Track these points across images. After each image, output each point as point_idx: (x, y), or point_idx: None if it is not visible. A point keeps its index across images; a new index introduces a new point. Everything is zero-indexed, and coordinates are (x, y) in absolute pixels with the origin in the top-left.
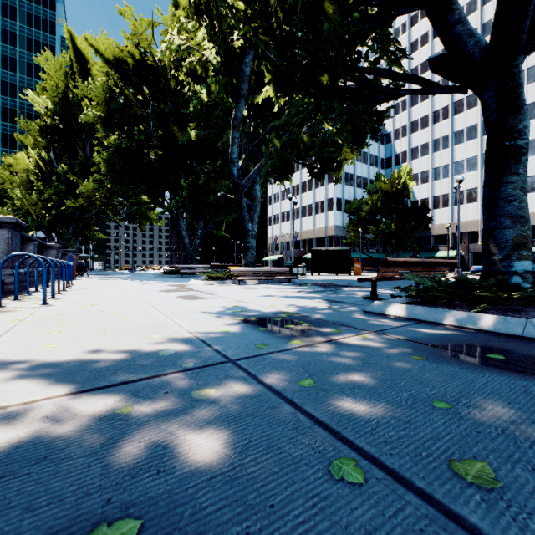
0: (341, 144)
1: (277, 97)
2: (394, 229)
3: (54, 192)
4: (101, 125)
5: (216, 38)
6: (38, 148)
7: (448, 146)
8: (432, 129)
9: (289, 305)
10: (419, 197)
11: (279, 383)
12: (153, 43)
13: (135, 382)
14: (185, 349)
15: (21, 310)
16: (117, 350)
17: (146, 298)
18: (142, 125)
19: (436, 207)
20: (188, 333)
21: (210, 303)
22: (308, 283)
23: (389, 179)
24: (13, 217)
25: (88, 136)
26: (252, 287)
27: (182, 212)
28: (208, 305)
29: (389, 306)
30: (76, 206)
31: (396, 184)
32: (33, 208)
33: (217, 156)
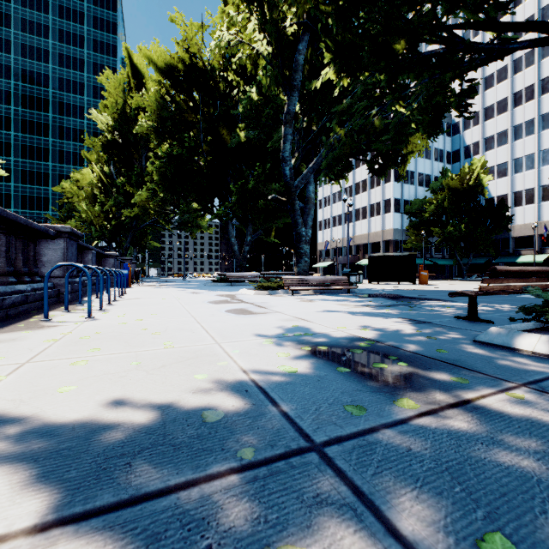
0: (409, 133)
1: (338, 78)
2: (464, 231)
3: (114, 204)
4: (154, 134)
5: (267, 26)
6: (101, 163)
7: (533, 132)
8: (512, 114)
9: (362, 326)
10: (495, 194)
11: (434, 539)
12: (203, 46)
13: (155, 499)
14: (240, 409)
15: (63, 325)
16: (145, 404)
17: (194, 311)
18: (192, 132)
19: (518, 204)
20: (242, 373)
21: (264, 320)
22: (371, 294)
23: (458, 174)
24: (68, 227)
25: (143, 149)
26: (307, 299)
27: (231, 218)
28: (262, 324)
29: (517, 336)
30: (133, 216)
31: (467, 179)
32: (96, 219)
33: (267, 158)
